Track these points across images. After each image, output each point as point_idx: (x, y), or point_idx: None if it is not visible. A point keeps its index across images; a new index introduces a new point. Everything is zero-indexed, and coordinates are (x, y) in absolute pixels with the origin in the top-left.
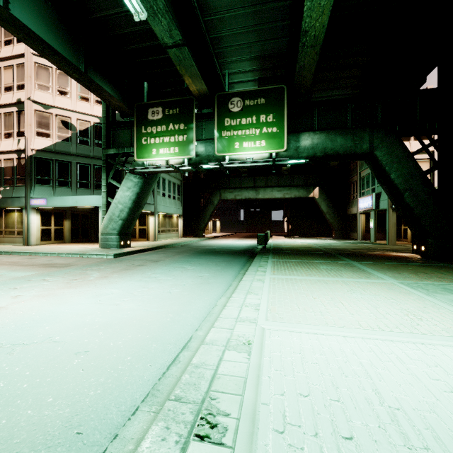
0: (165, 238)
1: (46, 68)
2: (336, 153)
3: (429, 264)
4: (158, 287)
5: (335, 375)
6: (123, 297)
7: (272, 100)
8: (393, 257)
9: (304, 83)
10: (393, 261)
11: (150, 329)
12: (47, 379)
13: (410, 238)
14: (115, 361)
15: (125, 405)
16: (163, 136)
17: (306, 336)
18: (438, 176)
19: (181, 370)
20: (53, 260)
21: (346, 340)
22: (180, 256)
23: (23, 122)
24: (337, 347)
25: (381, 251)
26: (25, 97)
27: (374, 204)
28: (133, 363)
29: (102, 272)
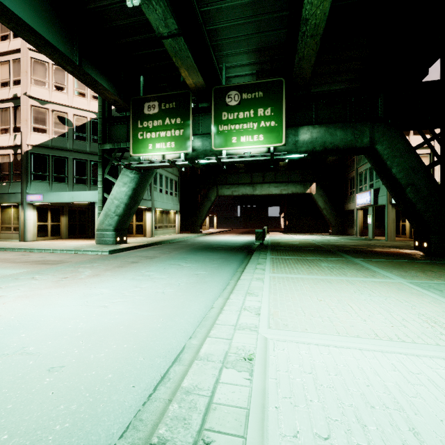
0: (163, 234)
1: (42, 63)
2: (336, 148)
3: (435, 261)
4: (152, 286)
5: (359, 405)
6: (113, 298)
7: (270, 93)
8: (396, 254)
9: (303, 75)
10: (396, 258)
11: (138, 337)
12: (7, 405)
13: (408, 234)
14: (92, 380)
15: (98, 444)
16: (159, 130)
17: (315, 349)
18: (440, 171)
19: (170, 391)
20: (46, 257)
21: (363, 354)
22: (177, 253)
23: (19, 118)
24: (355, 365)
25: (382, 248)
26: (22, 92)
27: (373, 199)
28: (114, 383)
29: (94, 269)
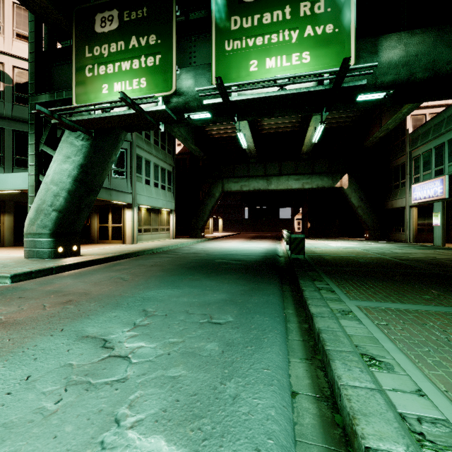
0: (151, 239)
1: None
2: None
3: None
4: None
5: None
6: None
7: None
8: None
9: None
10: None
11: None
12: None
13: None
14: None
15: None
16: (119, 60)
17: None
18: None
19: None
20: None
21: None
22: (142, 279)
23: None
24: None
25: None
26: None
27: (448, 190)
28: None
29: None
